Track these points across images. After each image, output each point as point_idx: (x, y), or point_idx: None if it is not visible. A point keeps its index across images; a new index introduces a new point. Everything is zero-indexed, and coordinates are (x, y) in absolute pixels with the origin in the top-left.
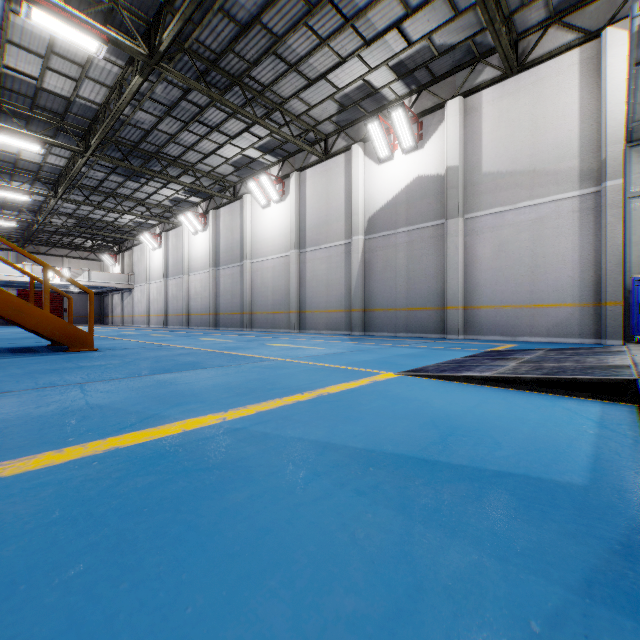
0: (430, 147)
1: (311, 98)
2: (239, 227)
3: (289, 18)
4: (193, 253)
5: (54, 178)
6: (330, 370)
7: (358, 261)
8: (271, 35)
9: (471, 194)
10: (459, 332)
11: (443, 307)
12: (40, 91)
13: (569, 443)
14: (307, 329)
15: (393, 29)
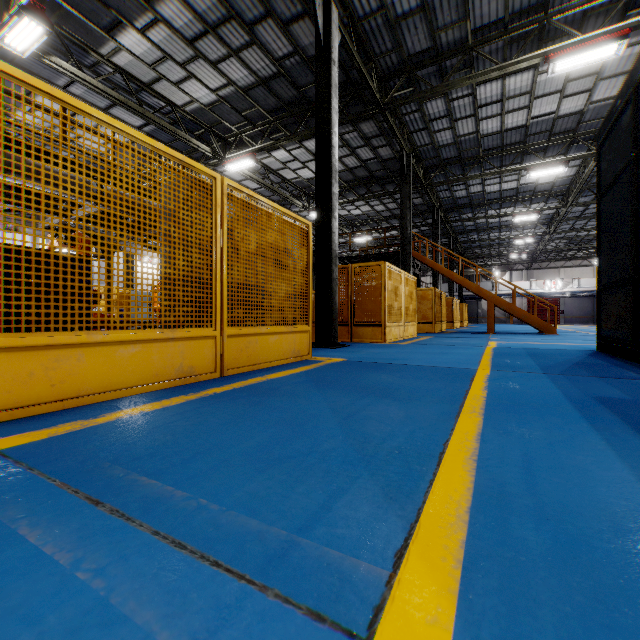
0: None
1: None
2: None
3: None
4: None
5: (548, 221)
6: None
7: None
8: None
9: None
10: None
11: None
12: (536, 186)
13: None
14: None
15: None
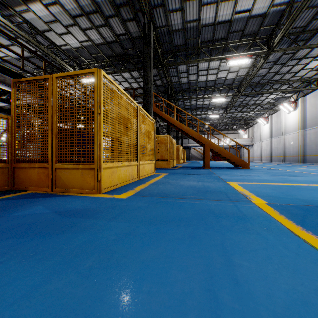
0: None
1: None
2: None
3: None
4: (287, 123)
5: (225, 106)
6: None
7: None
8: None
9: None
10: None
11: None
12: (225, 80)
13: None
14: None
15: None
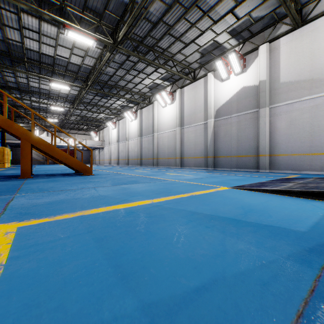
0: (250, 71)
1: (187, 52)
2: (151, 117)
3: (176, 16)
4: (130, 130)
5: (72, 100)
6: (196, 185)
7: (211, 132)
8: (167, 26)
9: (273, 94)
10: (266, 168)
11: (257, 155)
12: (69, 63)
13: (306, 218)
14: (184, 166)
15: (229, 13)
